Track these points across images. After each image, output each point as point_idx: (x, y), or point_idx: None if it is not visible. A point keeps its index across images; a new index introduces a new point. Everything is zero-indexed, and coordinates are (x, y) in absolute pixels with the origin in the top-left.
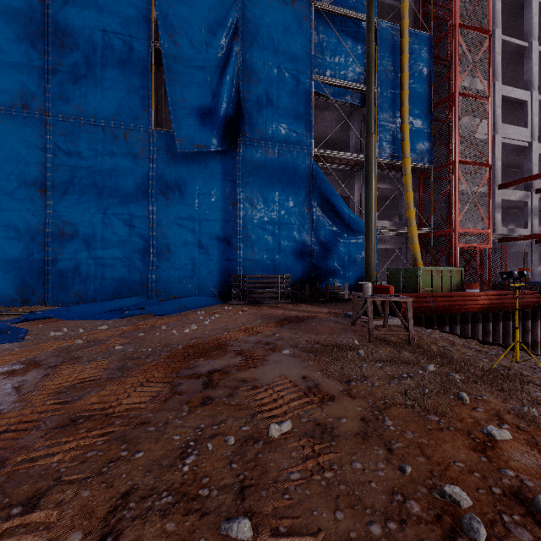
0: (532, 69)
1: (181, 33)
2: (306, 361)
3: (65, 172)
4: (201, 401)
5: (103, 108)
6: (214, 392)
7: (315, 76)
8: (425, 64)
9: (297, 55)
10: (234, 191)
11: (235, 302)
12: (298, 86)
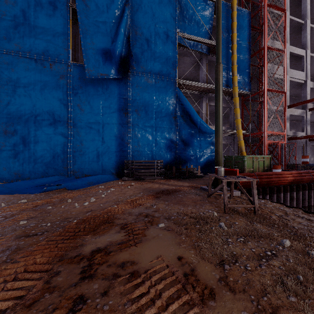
0: (306, 37)
1: None
2: (179, 236)
3: (8, 89)
4: (70, 306)
5: (35, 46)
6: (89, 287)
7: (179, 33)
8: (246, 29)
9: (167, 18)
10: (126, 105)
11: (126, 178)
12: (168, 38)
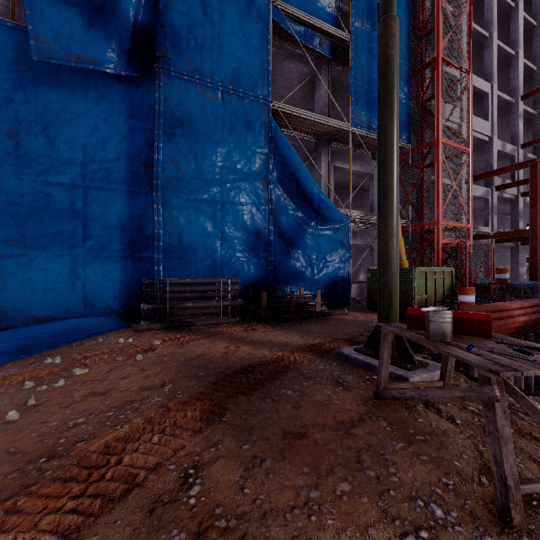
0: (492, 61)
1: None
2: None
3: None
4: None
5: None
6: None
7: (274, 1)
8: (403, 21)
9: None
10: (149, 146)
11: (144, 326)
12: (251, 7)
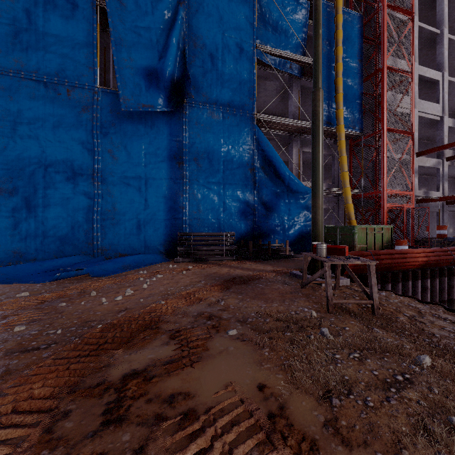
0: (443, 53)
1: None
2: (259, 349)
3: (4, 127)
4: None
5: (45, 64)
6: (115, 438)
7: (258, 45)
8: (356, 41)
9: (241, 24)
10: (180, 151)
11: (180, 259)
12: (242, 54)
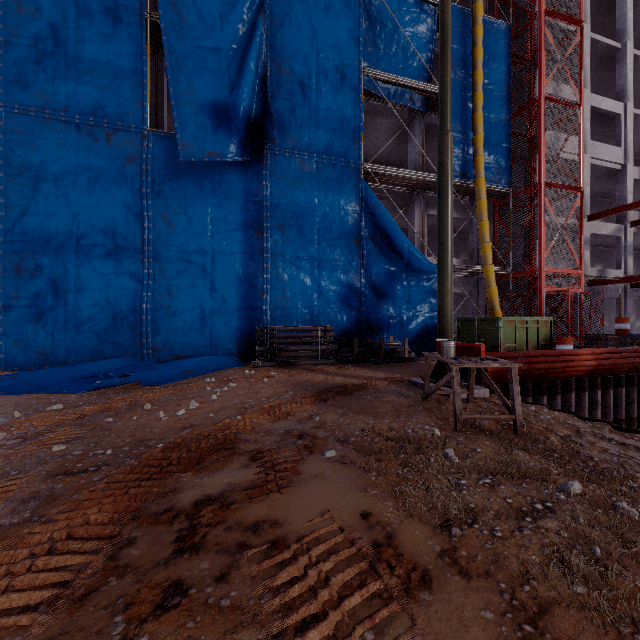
0: (626, 76)
1: (187, 2)
2: (365, 473)
3: (23, 184)
4: (158, 600)
5: (78, 99)
6: (192, 566)
7: (365, 70)
8: (503, 61)
9: (343, 40)
10: (259, 216)
11: (260, 363)
12: (344, 81)
